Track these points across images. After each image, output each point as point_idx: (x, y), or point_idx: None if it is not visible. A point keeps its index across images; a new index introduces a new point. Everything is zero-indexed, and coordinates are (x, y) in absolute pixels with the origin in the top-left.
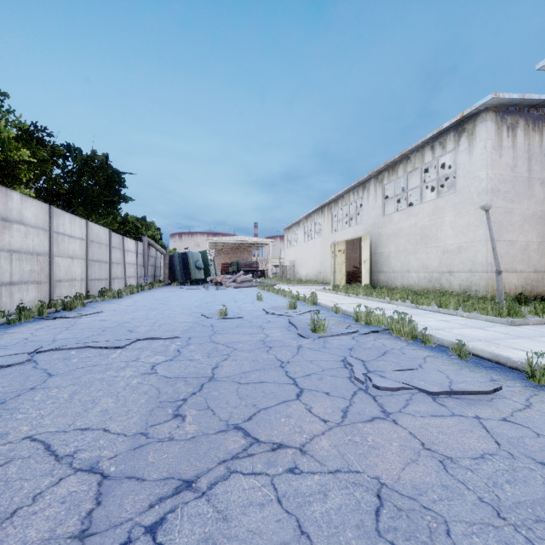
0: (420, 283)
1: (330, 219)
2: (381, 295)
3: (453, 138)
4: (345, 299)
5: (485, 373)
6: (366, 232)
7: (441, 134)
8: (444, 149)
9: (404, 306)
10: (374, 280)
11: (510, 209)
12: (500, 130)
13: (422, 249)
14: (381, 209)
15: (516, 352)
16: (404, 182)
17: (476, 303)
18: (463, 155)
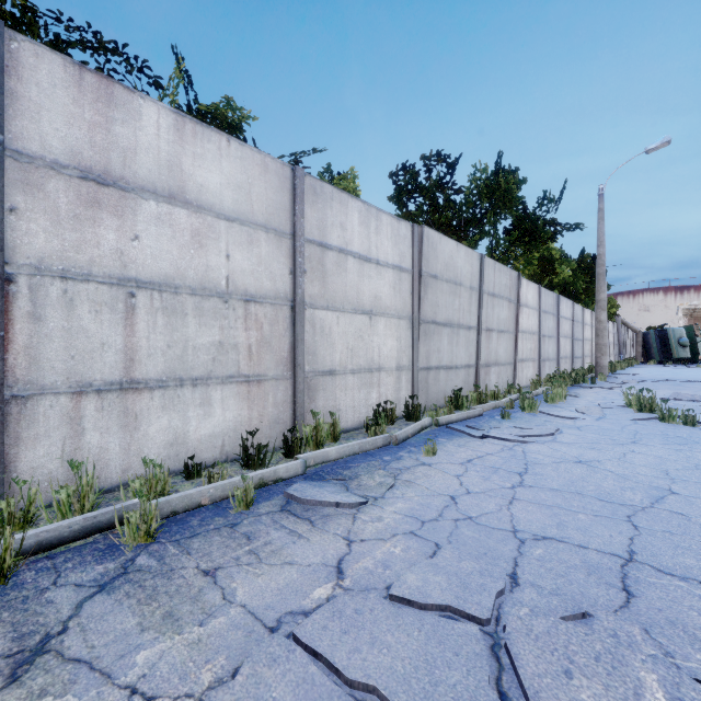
0: None
1: None
2: None
3: None
4: None
5: None
6: None
7: None
8: None
9: None
10: None
11: None
12: None
13: None
14: None
15: None
16: None
17: None
18: None
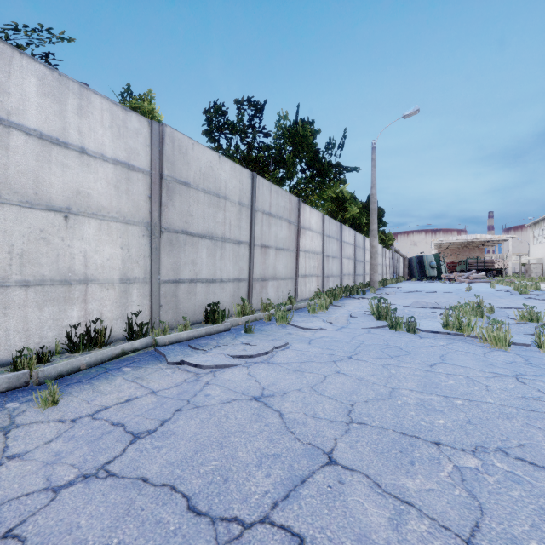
0: None
1: None
2: None
3: None
4: None
5: None
6: None
7: None
8: None
9: None
10: None
11: None
12: None
13: None
14: None
15: None
16: None
17: None
18: None
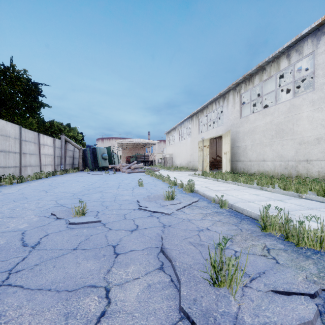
0: (275, 170)
1: (198, 124)
2: (251, 181)
3: (311, 43)
4: (216, 184)
5: None
6: (226, 131)
7: (298, 43)
8: (300, 54)
9: (282, 194)
10: (232, 167)
11: None
12: None
13: (278, 142)
14: (238, 113)
15: None
16: None
17: None
18: (323, 56)
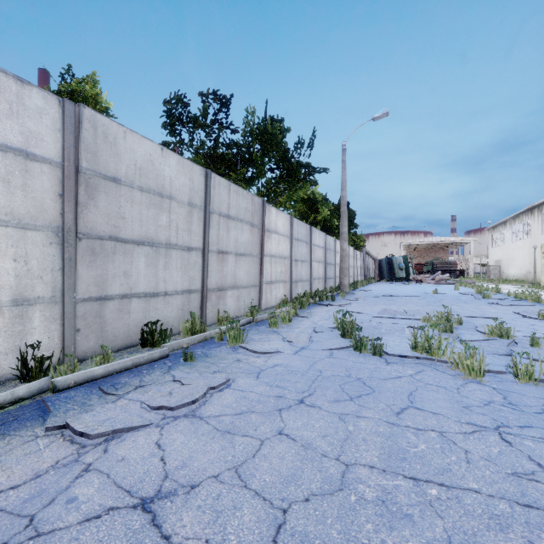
0: None
1: (540, 220)
2: None
3: None
4: None
5: None
6: None
7: None
8: None
9: None
10: None
11: None
12: None
13: None
14: None
15: None
16: None
17: None
18: None
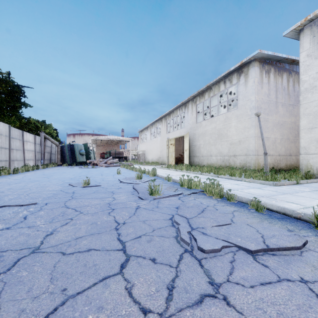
0: (217, 163)
1: (166, 125)
2: (196, 170)
3: (236, 76)
4: (174, 172)
5: (281, 224)
6: (187, 132)
7: (229, 74)
8: (231, 83)
9: (210, 176)
10: (191, 161)
11: (267, 119)
12: (262, 73)
13: (219, 142)
14: (195, 119)
15: (290, 205)
16: (208, 105)
17: (252, 173)
18: (242, 86)
